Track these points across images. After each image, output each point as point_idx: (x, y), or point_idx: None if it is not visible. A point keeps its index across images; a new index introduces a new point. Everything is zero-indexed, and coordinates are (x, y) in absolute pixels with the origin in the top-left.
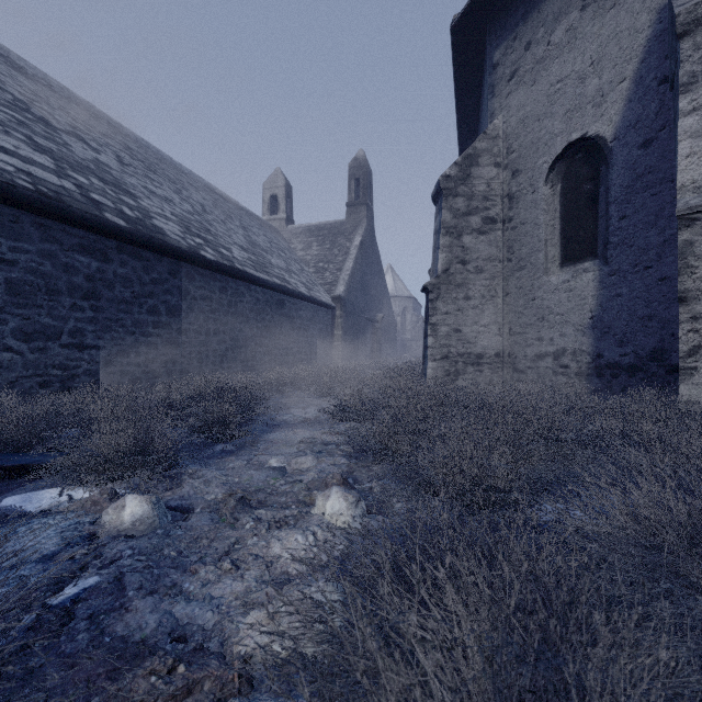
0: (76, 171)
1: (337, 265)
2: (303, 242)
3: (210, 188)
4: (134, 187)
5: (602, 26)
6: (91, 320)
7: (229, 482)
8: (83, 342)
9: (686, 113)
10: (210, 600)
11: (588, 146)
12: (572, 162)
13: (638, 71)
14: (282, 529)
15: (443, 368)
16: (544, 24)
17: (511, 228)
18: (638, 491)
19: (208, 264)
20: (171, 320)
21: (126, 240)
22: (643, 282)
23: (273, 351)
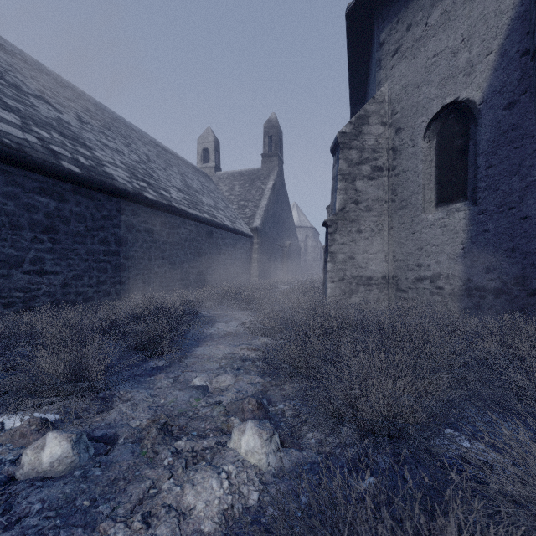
0: (39, 127)
1: (254, 203)
2: (228, 185)
3: (154, 142)
4: (90, 140)
5: (472, 9)
6: (50, 250)
7: (155, 404)
8: (43, 269)
9: None
10: None
11: (459, 108)
12: (445, 121)
13: (503, 46)
14: (198, 467)
15: (340, 288)
16: (422, 9)
17: (395, 175)
18: None
19: (150, 203)
20: (119, 249)
21: (80, 184)
22: (507, 220)
23: (204, 272)
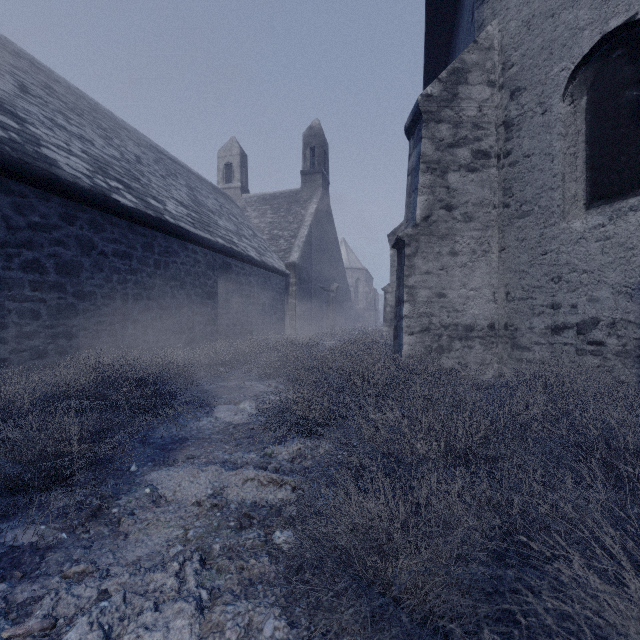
0: None
1: (291, 233)
2: (257, 210)
3: (157, 148)
4: (28, 112)
5: None
6: None
7: None
8: None
9: None
10: None
11: (634, 36)
12: (604, 64)
13: None
14: None
15: (423, 343)
16: None
17: (509, 164)
18: None
19: (124, 212)
20: (65, 281)
21: None
22: None
23: (217, 321)
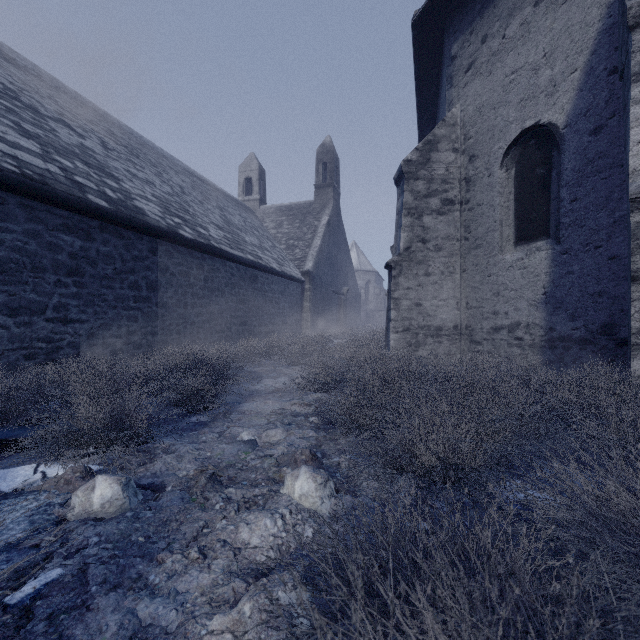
0: (61, 155)
1: (306, 243)
2: (275, 221)
3: (189, 171)
4: (117, 170)
5: (554, 21)
6: (75, 296)
7: (201, 456)
8: (67, 316)
9: (637, 101)
10: (174, 596)
11: (541, 133)
12: (525, 148)
13: (589, 63)
14: (251, 510)
15: (405, 339)
16: (499, 19)
17: (468, 209)
18: (610, 479)
19: (186, 242)
20: (151, 295)
21: (108, 220)
22: (593, 260)
23: (247, 322)
